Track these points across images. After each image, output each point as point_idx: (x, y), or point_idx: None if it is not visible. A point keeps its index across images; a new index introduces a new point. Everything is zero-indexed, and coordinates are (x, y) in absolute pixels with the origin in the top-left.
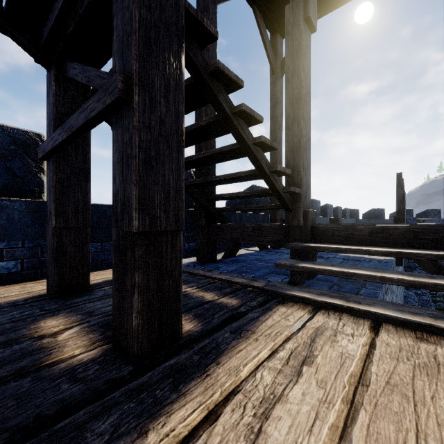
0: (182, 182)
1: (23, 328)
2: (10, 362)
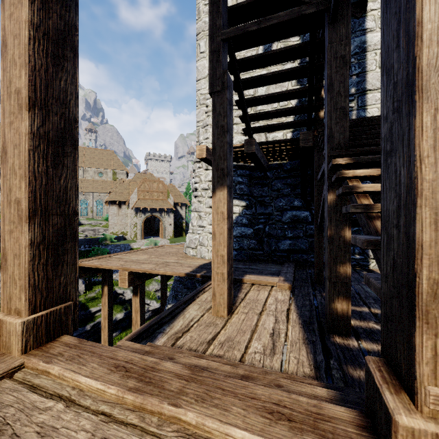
0: (327, 257)
1: None
2: (359, 316)
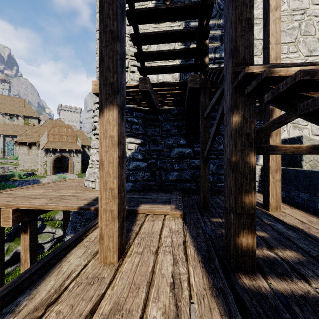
0: (231, 186)
1: (286, 247)
2: None
